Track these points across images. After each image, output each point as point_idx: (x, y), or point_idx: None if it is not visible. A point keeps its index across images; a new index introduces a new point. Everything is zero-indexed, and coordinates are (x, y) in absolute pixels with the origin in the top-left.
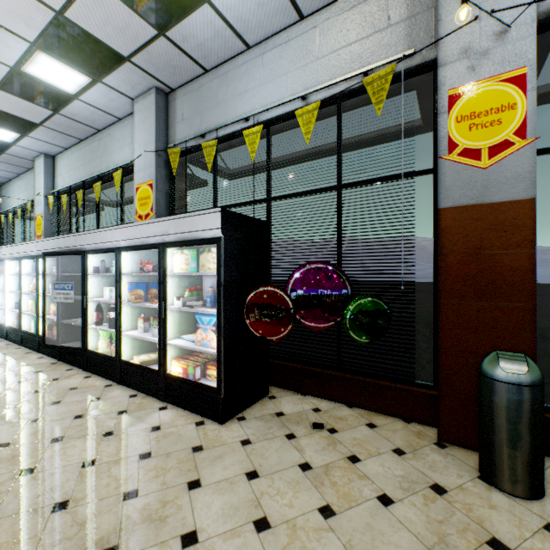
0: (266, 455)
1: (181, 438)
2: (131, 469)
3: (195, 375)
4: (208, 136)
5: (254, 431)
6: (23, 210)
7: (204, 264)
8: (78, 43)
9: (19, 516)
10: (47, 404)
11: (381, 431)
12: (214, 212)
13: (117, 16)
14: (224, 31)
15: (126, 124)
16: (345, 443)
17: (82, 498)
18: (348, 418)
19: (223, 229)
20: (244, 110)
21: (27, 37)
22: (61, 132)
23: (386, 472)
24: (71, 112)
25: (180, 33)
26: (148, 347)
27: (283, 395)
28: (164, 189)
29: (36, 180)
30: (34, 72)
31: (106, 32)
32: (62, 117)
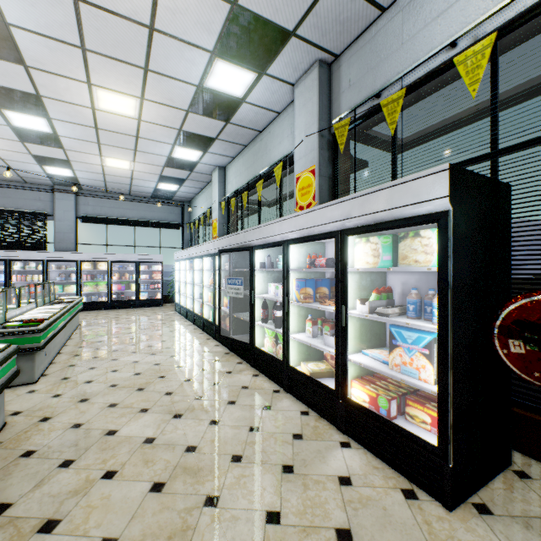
0: None
1: (389, 518)
2: None
3: (389, 410)
4: (385, 93)
5: None
6: (204, 218)
7: (405, 255)
8: (248, 34)
9: None
10: (224, 402)
11: None
12: (433, 173)
13: None
14: None
15: (285, 116)
16: None
17: None
18: None
19: (452, 198)
20: (447, 34)
21: (208, 47)
22: (230, 142)
23: None
24: (239, 118)
25: None
26: (313, 353)
27: None
28: (326, 173)
29: (212, 191)
30: (213, 85)
31: (275, 5)
32: (231, 126)
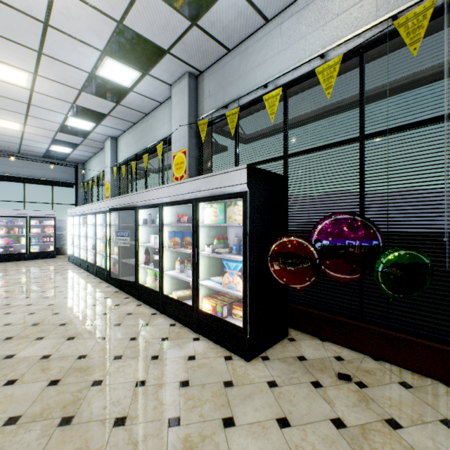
0: (294, 402)
1: (213, 371)
2: (174, 395)
3: (222, 313)
4: (230, 106)
5: (279, 373)
6: (98, 179)
7: (230, 216)
8: (132, 45)
9: (90, 425)
10: (111, 325)
11: (419, 394)
12: (240, 169)
13: (160, 16)
14: (246, 10)
15: (166, 106)
16: (379, 402)
17: (135, 417)
18: (376, 372)
19: (249, 184)
20: (263, 78)
21: (98, 47)
22: (121, 119)
23: (438, 448)
24: (128, 102)
25: (208, 20)
26: (183, 284)
27: (301, 338)
28: (194, 155)
29: (105, 157)
30: (104, 74)
31: (152, 31)
32: (122, 107)
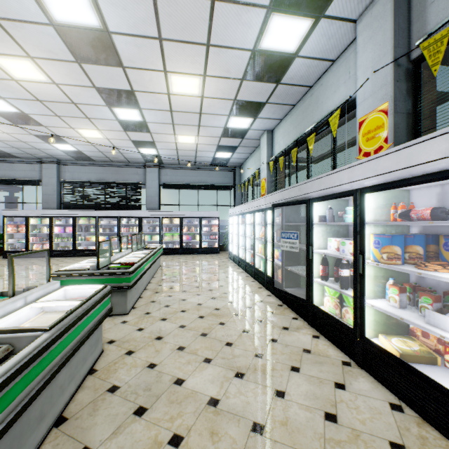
0: None
1: None
2: None
3: None
4: None
5: None
6: (252, 179)
7: None
8: None
9: None
10: (286, 367)
11: None
12: None
13: None
14: None
15: (341, 62)
16: None
17: None
18: None
19: None
20: None
21: (264, 2)
22: (279, 104)
23: None
24: (290, 76)
25: None
26: (394, 324)
27: None
28: (404, 109)
29: (261, 153)
30: (266, 45)
31: None
32: (282, 86)
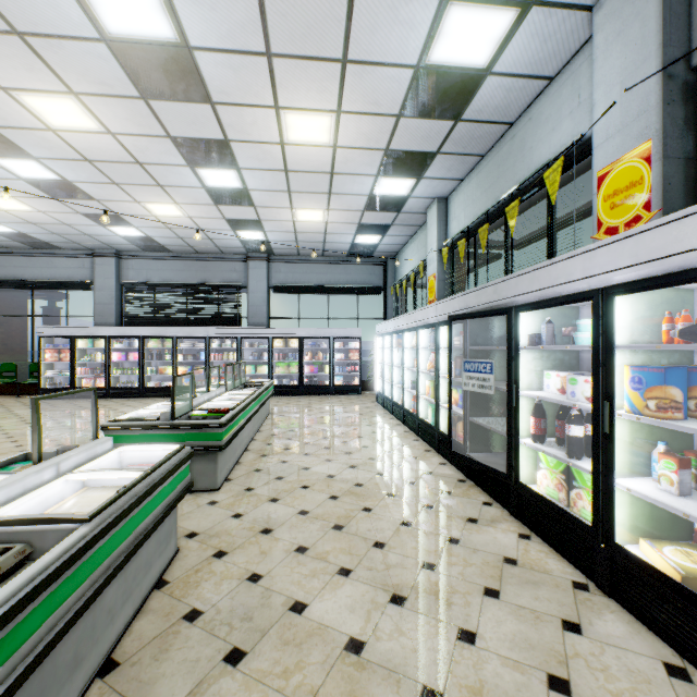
0: None
1: None
2: None
3: None
4: None
5: None
6: (414, 276)
7: None
8: None
9: None
10: (477, 588)
11: None
12: None
13: None
14: None
15: (564, 79)
16: None
17: None
18: None
19: None
20: None
21: None
22: (459, 154)
23: None
24: (477, 107)
25: None
26: (665, 521)
27: None
28: (679, 151)
29: (428, 235)
30: (439, 57)
31: None
32: (463, 125)
